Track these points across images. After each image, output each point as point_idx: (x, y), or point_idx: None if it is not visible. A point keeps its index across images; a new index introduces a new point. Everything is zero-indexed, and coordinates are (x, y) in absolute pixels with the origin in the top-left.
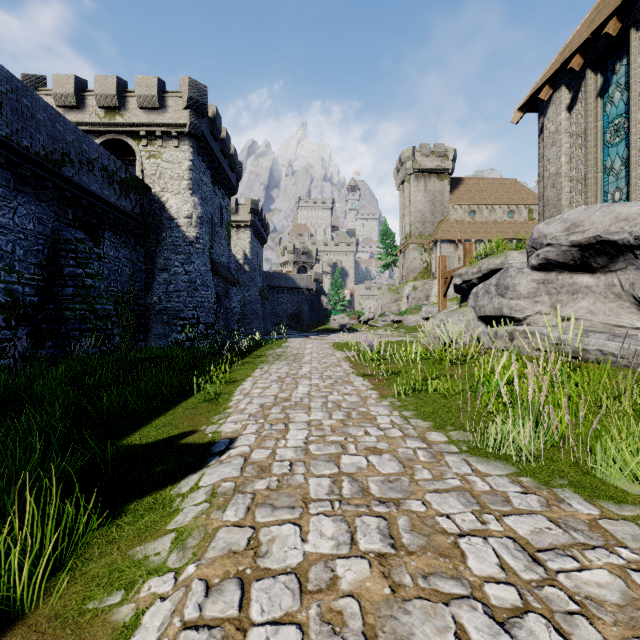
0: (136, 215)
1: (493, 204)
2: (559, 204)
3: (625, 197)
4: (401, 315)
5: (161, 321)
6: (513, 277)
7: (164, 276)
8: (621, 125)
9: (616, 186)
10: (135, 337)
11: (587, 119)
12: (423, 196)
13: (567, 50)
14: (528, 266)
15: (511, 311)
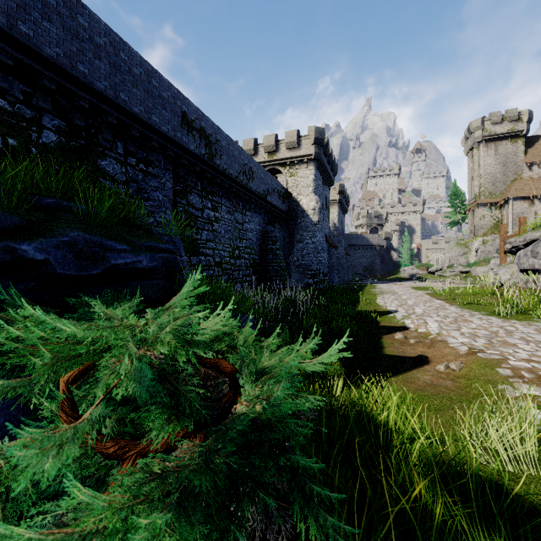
0: (287, 212)
1: None
2: None
3: None
4: (469, 267)
5: (298, 272)
6: None
7: (300, 245)
8: None
9: None
10: None
11: None
12: (493, 159)
13: None
14: None
15: (540, 266)
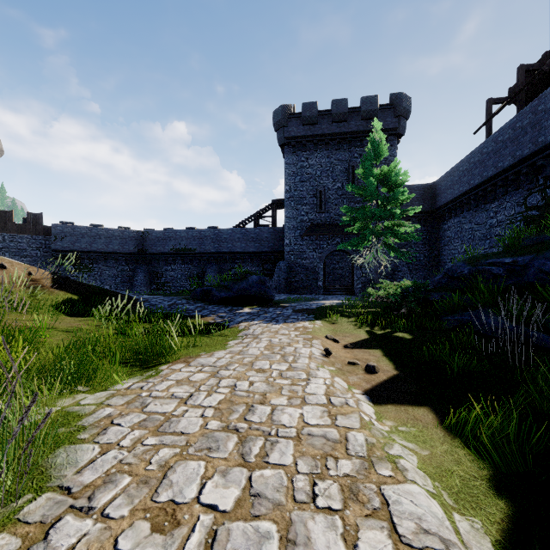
0: None
1: None
2: None
3: None
4: None
5: None
6: None
7: None
8: None
9: None
10: None
11: None
12: None
13: None
14: None
15: None
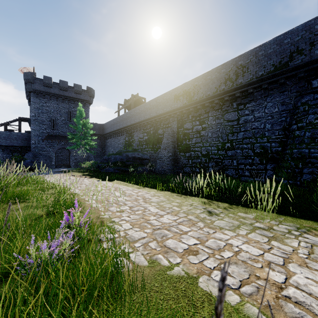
0: None
1: None
2: None
3: None
4: None
5: None
6: None
7: None
8: None
9: None
10: None
11: None
12: None
13: None
14: None
15: None
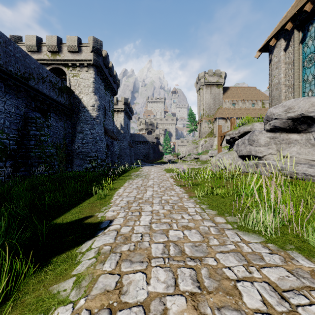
0: (66, 105)
1: (244, 100)
2: (280, 98)
3: (314, 94)
4: (198, 155)
5: (79, 158)
6: (257, 135)
7: (80, 135)
8: (312, 57)
9: (309, 89)
10: (66, 166)
11: (294, 55)
12: (209, 96)
13: (284, 20)
14: (264, 130)
15: (256, 153)
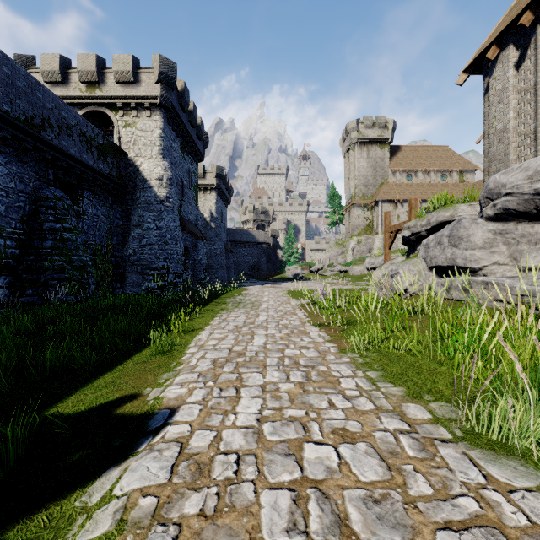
0: (113, 177)
1: (428, 168)
2: (506, 158)
3: None
4: (347, 266)
5: (135, 271)
6: (467, 228)
7: (138, 231)
8: None
9: None
10: (112, 285)
11: (537, 74)
12: (366, 162)
13: (514, 10)
14: (482, 217)
15: (465, 261)
